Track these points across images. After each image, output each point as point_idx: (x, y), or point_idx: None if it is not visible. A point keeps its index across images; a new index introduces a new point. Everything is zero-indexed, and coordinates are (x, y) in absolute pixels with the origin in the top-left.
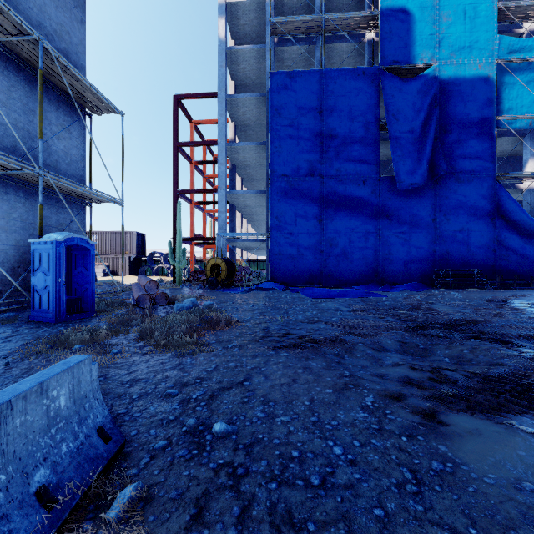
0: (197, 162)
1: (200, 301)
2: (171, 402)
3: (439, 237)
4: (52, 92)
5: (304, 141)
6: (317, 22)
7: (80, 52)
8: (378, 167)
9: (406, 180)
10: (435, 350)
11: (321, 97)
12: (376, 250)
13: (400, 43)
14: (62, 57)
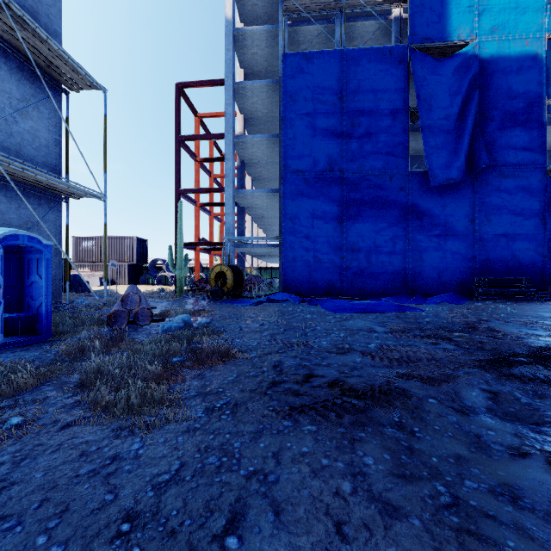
0: (202, 159)
1: (198, 317)
2: None
3: (478, 241)
4: (13, 58)
5: (323, 131)
6: None
7: (53, 16)
8: (407, 160)
9: (441, 175)
10: (550, 408)
11: (342, 81)
12: (405, 256)
13: (433, 18)
14: (15, 3)
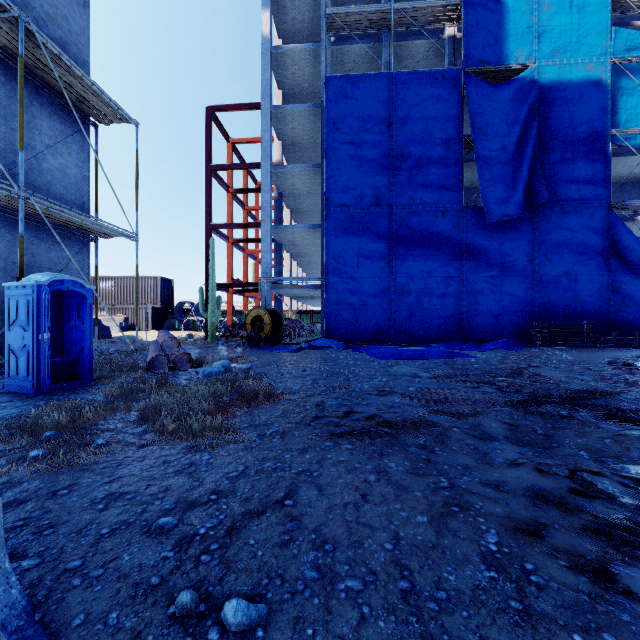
0: (235, 190)
1: (236, 364)
2: (162, 543)
3: (538, 282)
4: (43, 93)
5: (369, 162)
6: (385, 13)
7: (82, 45)
8: (461, 194)
9: (497, 211)
10: (561, 437)
11: (390, 107)
12: (459, 299)
13: (489, 39)
14: (53, 43)
